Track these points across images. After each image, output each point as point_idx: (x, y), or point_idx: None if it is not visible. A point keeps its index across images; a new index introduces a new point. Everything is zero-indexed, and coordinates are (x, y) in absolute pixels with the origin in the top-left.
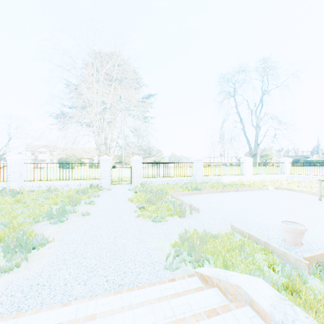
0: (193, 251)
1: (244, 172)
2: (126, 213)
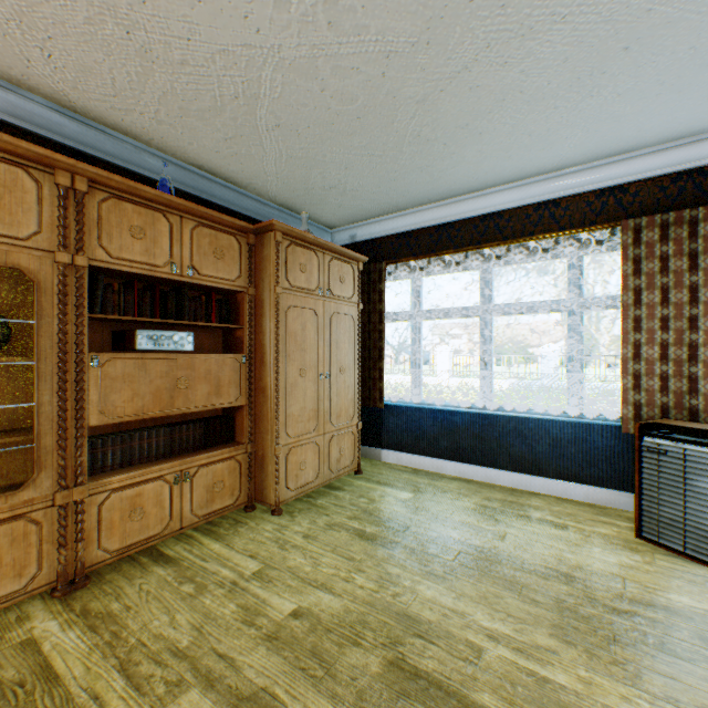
0: None
1: None
2: None
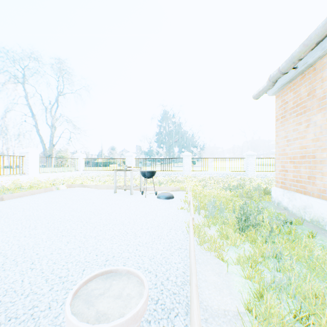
0: None
1: (27, 170)
2: None
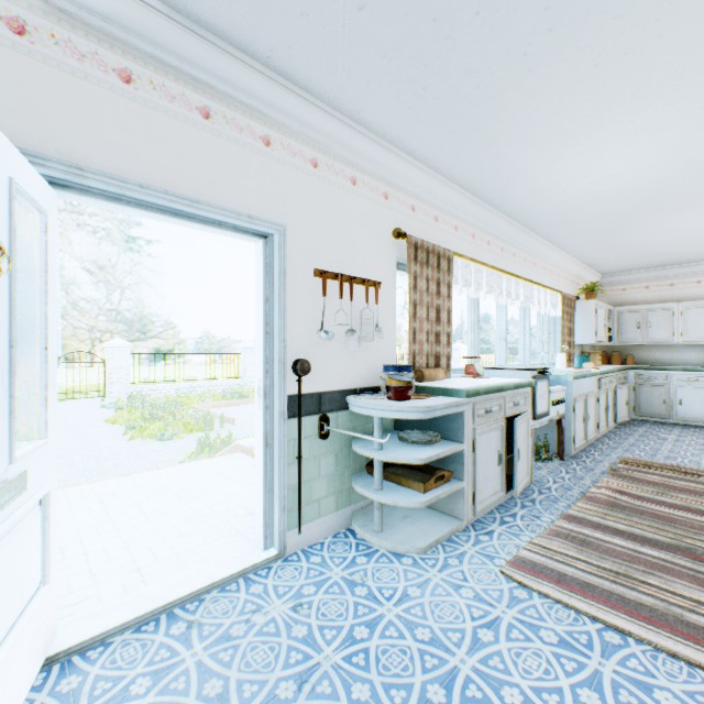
0: (213, 451)
1: None
2: (109, 437)
